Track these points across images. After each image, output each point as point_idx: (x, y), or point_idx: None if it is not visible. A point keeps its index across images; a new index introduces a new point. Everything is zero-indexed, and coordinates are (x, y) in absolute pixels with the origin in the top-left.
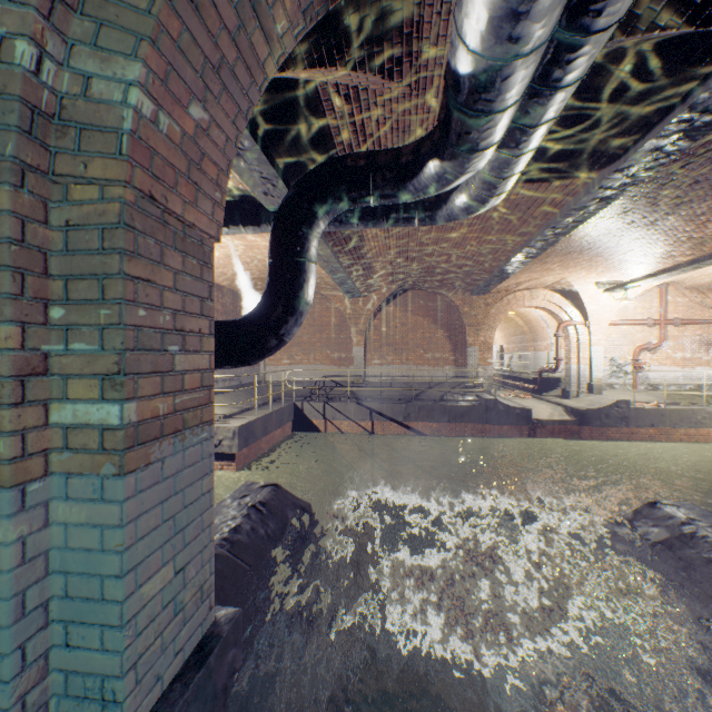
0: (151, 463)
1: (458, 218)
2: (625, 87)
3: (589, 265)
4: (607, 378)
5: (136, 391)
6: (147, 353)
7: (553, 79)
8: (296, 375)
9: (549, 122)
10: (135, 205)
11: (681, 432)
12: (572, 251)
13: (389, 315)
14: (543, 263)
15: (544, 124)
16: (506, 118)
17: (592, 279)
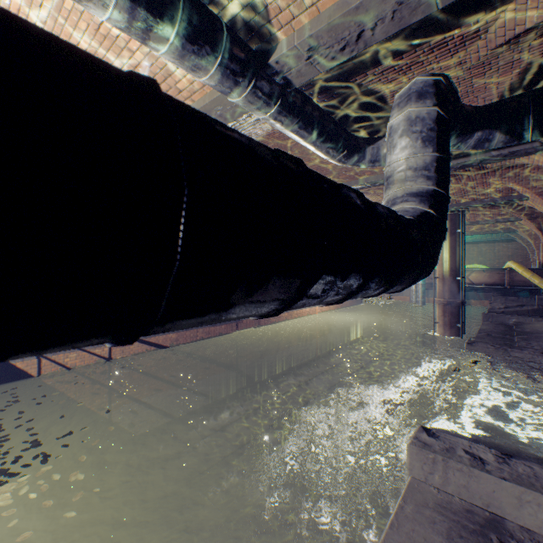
0: None
1: (360, 166)
2: None
3: None
4: None
5: None
6: None
7: None
8: None
9: None
10: None
11: (295, 312)
12: None
13: None
14: None
15: None
16: None
17: None
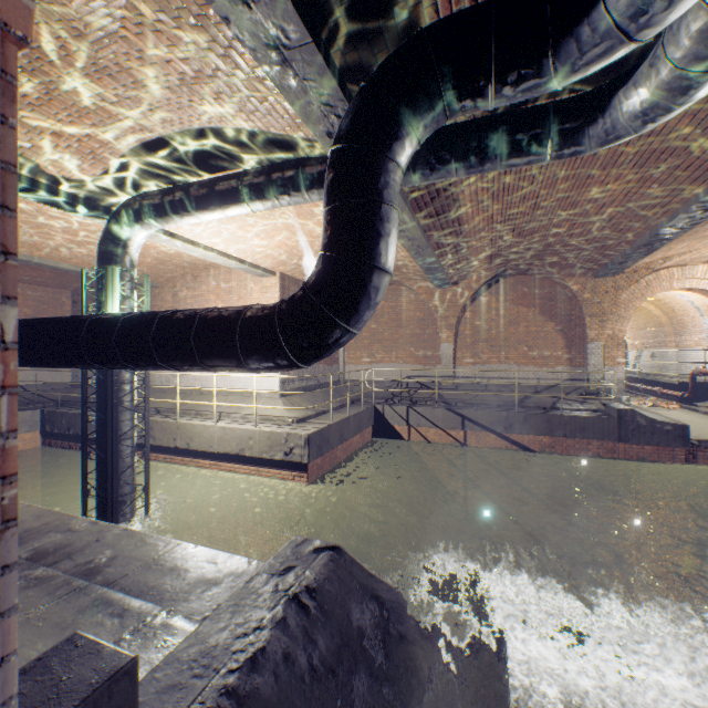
0: None
1: (624, 135)
2: None
3: None
4: None
5: None
6: None
7: None
8: (376, 375)
9: None
10: None
11: None
12: None
13: (484, 306)
14: None
15: None
16: None
17: None
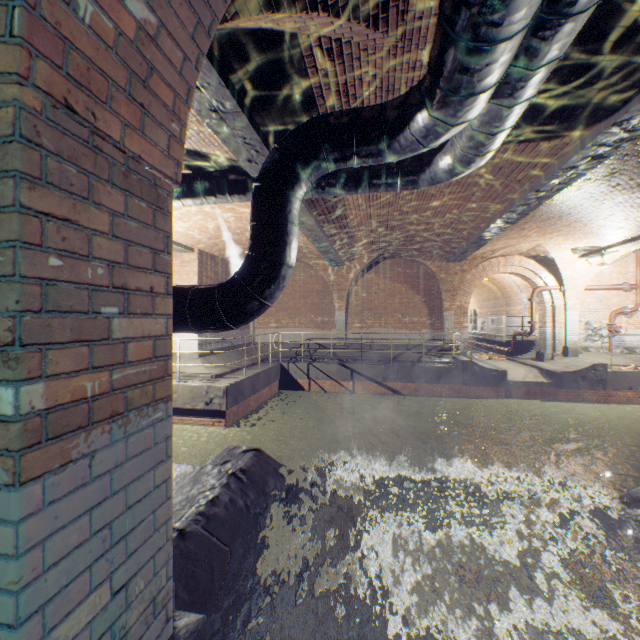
0: (72, 461)
1: (442, 181)
2: (637, 23)
3: (566, 231)
4: (582, 342)
5: (43, 367)
6: (64, 315)
7: (565, 3)
8: (282, 337)
9: (551, 64)
10: (41, 114)
11: None
12: (551, 217)
13: (369, 282)
14: (521, 229)
15: (546, 65)
16: (510, 51)
17: (568, 245)
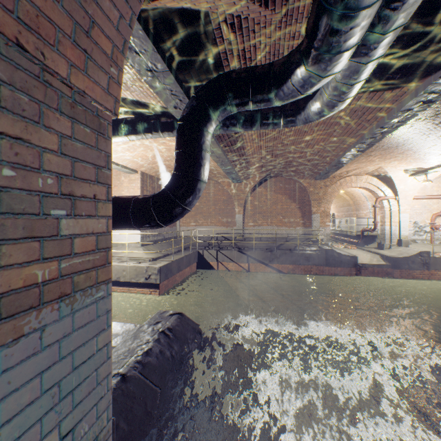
0: (24, 335)
1: (313, 120)
2: None
3: (400, 157)
4: (412, 236)
5: None
6: (16, 217)
7: None
8: (199, 232)
9: (397, 29)
10: None
11: None
12: (390, 147)
13: (259, 193)
14: (368, 156)
15: (394, 30)
16: (369, 17)
17: (401, 167)
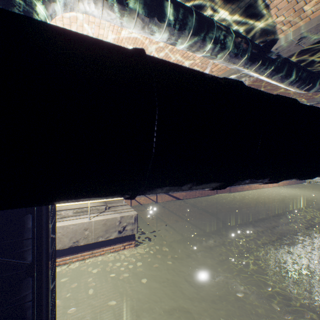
0: None
1: None
2: None
3: None
4: None
5: None
6: None
7: None
8: None
9: None
10: None
11: (253, 186)
12: None
13: None
14: None
15: None
16: None
17: None
